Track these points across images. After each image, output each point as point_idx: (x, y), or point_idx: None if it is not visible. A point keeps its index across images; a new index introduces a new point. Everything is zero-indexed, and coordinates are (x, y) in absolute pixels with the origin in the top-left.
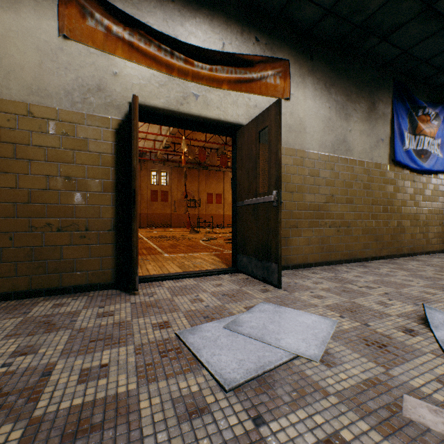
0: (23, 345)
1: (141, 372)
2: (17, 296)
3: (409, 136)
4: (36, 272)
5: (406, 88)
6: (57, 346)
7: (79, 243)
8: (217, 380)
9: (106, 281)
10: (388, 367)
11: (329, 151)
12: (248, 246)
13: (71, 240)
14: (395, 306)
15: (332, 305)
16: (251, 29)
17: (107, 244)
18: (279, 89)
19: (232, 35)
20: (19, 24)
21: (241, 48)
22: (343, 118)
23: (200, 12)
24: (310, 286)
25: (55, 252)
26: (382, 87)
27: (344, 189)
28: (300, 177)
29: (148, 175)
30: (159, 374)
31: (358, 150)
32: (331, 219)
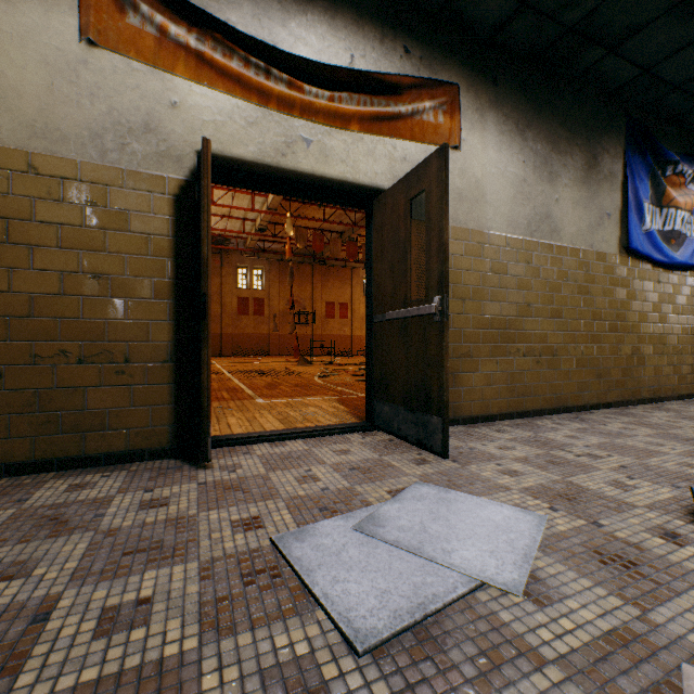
0: (9, 561)
1: (207, 614)
2: (11, 471)
3: (652, 209)
4: (42, 431)
5: (647, 131)
6: (67, 563)
7: (114, 383)
8: (342, 632)
9: (159, 445)
10: (646, 606)
11: (524, 233)
12: (392, 388)
13: (101, 378)
14: (640, 489)
15: (535, 488)
16: (397, 33)
17: (160, 384)
18: (442, 131)
19: (365, 43)
20: (13, 21)
21: (381, 65)
22: (546, 180)
23: (313, 4)
24: (495, 454)
25: (75, 397)
26: (608, 129)
27: (547, 295)
28: (476, 275)
29: (234, 273)
30: (239, 618)
31: (570, 231)
32: (527, 343)
